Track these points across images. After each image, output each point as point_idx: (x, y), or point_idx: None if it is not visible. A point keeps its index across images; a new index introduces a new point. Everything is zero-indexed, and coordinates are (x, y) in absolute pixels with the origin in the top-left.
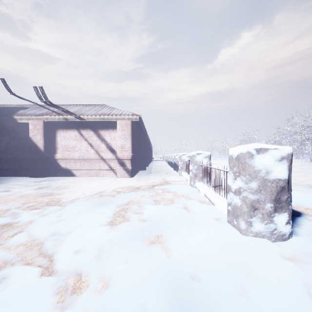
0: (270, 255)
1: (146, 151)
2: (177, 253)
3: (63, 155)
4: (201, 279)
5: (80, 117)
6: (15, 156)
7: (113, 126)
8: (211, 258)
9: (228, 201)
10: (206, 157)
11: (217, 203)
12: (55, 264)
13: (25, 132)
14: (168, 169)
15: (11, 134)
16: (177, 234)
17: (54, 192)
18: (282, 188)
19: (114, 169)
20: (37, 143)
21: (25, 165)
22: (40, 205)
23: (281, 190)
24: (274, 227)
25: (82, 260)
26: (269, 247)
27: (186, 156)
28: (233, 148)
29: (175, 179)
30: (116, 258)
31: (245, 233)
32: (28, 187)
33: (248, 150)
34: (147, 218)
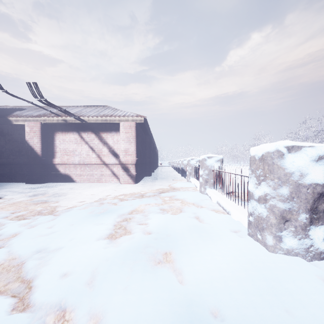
0: (310, 280)
1: (152, 156)
2: (191, 278)
3: (62, 160)
4: (226, 317)
5: (80, 118)
6: (11, 161)
7: (116, 129)
8: (235, 285)
9: (249, 210)
10: (218, 161)
11: (233, 212)
12: (34, 294)
13: (21, 135)
14: (175, 175)
15: (6, 137)
16: (190, 251)
17: (50, 199)
18: (320, 195)
19: (117, 175)
20: (34, 147)
21: (21, 170)
22: (31, 215)
23: (318, 197)
24: (309, 244)
25: (68, 288)
26: (306, 269)
27: (195, 160)
28: (255, 147)
29: (183, 186)
30: (113, 284)
31: (274, 250)
32: (22, 194)
33: (277, 148)
34: (153, 230)
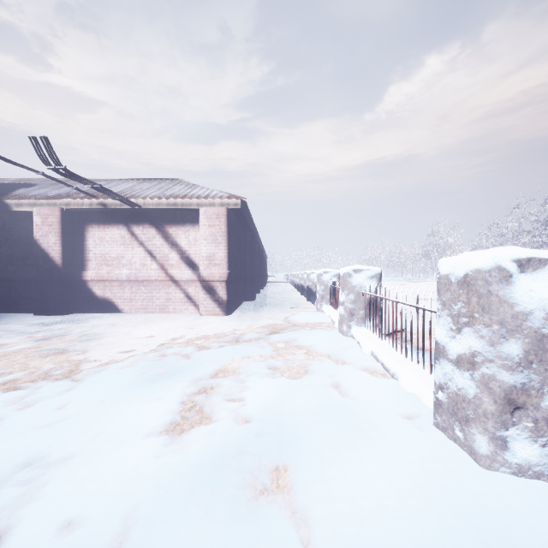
0: None
1: (257, 265)
2: (327, 534)
3: (99, 274)
4: None
5: (129, 200)
6: (9, 275)
7: (193, 219)
8: None
9: (437, 380)
10: (372, 277)
11: (403, 375)
12: None
13: (26, 230)
14: (296, 299)
15: (1, 234)
16: (324, 464)
17: (71, 347)
18: None
19: (195, 299)
20: (48, 251)
21: (26, 291)
22: (30, 380)
23: None
24: None
25: None
26: None
27: (331, 274)
28: (450, 258)
29: (311, 319)
30: None
31: (490, 464)
32: (23, 337)
33: (498, 264)
34: (253, 415)
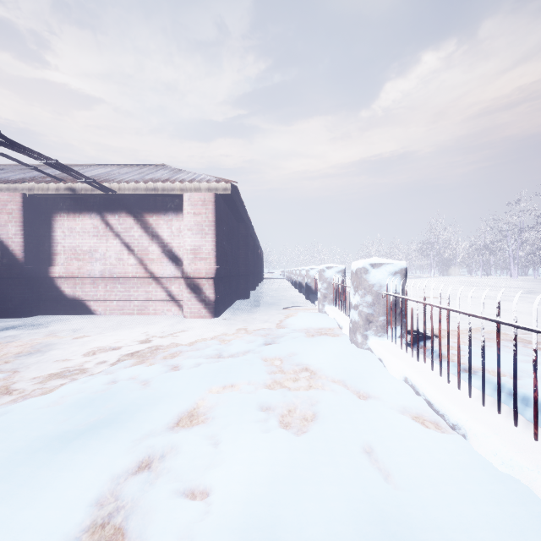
0: None
1: (252, 261)
2: None
3: (68, 269)
4: None
5: (98, 183)
6: None
7: (176, 207)
8: None
9: None
10: (395, 273)
11: (481, 435)
12: None
13: None
14: (294, 298)
15: None
16: None
17: None
18: None
19: (179, 299)
20: (8, 243)
21: None
22: None
23: None
24: None
25: None
26: None
27: (334, 270)
28: None
29: (313, 323)
30: None
31: None
32: None
33: None
34: None
